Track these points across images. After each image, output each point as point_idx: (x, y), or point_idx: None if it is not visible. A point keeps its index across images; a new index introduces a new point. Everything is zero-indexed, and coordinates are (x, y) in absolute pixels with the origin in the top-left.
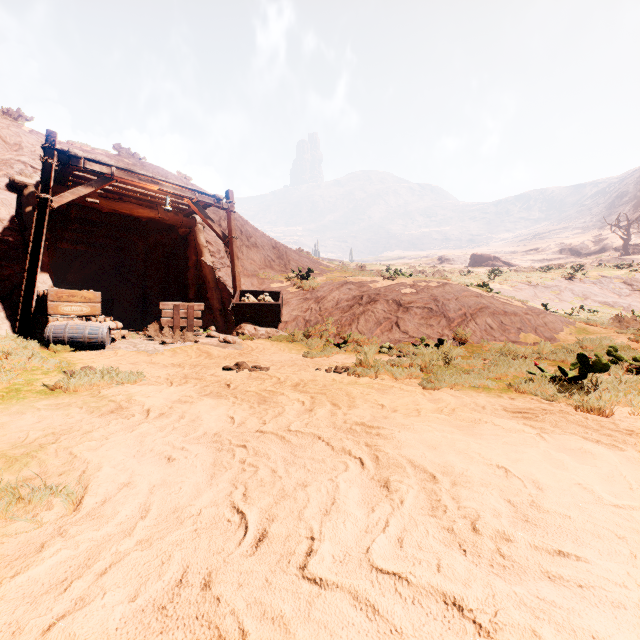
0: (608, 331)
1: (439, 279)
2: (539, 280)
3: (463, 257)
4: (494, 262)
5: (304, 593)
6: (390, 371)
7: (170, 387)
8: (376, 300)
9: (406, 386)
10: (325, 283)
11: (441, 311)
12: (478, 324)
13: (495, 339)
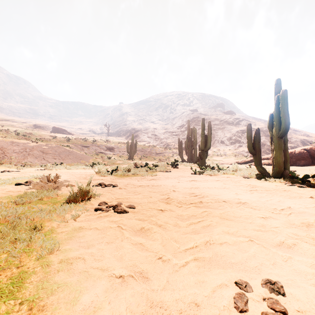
0: (100, 160)
1: (55, 144)
2: (84, 144)
3: (48, 127)
4: (64, 132)
5: (77, 174)
6: (59, 168)
7: (8, 173)
8: (33, 150)
9: (65, 169)
10: (1, 141)
11: (59, 154)
12: (70, 158)
13: (75, 162)
